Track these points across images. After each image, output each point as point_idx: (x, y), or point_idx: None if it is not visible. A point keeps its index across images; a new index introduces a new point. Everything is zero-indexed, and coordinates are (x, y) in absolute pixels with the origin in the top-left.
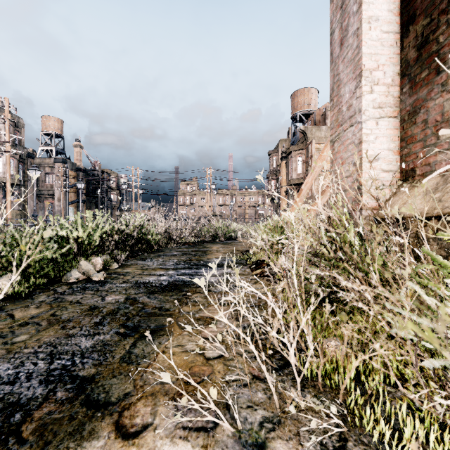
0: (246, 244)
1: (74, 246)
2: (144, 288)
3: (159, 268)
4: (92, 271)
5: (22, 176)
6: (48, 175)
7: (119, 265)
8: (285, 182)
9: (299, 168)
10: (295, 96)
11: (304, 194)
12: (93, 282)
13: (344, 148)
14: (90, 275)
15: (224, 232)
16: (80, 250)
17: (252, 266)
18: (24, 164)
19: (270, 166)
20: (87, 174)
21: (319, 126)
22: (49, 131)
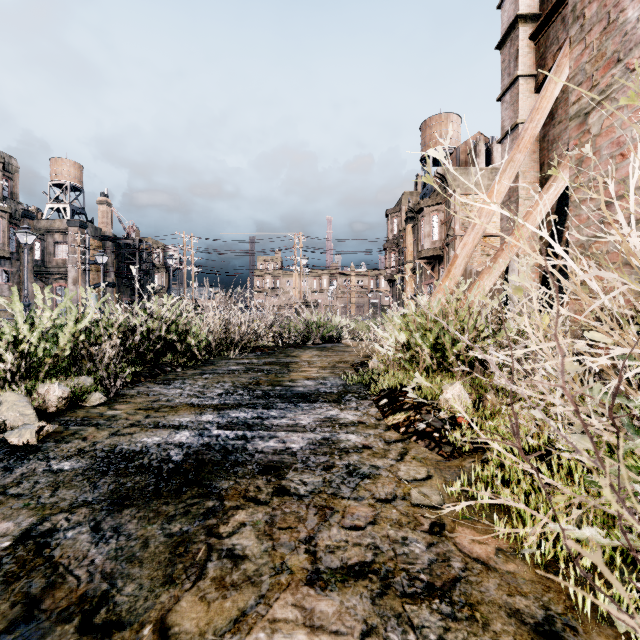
0: (357, 350)
1: (8, 359)
2: (111, 480)
3: (188, 404)
4: (24, 419)
5: (16, 246)
6: (59, 245)
7: (109, 396)
8: (411, 255)
9: (435, 233)
10: (427, 127)
11: (461, 264)
12: (1, 452)
13: (634, 112)
14: (4, 433)
15: (321, 330)
16: (29, 367)
17: (380, 402)
18: (19, 228)
19: (388, 233)
20: (118, 245)
21: (466, 167)
22: (61, 181)
